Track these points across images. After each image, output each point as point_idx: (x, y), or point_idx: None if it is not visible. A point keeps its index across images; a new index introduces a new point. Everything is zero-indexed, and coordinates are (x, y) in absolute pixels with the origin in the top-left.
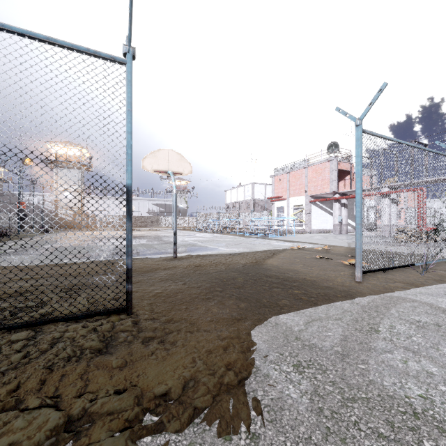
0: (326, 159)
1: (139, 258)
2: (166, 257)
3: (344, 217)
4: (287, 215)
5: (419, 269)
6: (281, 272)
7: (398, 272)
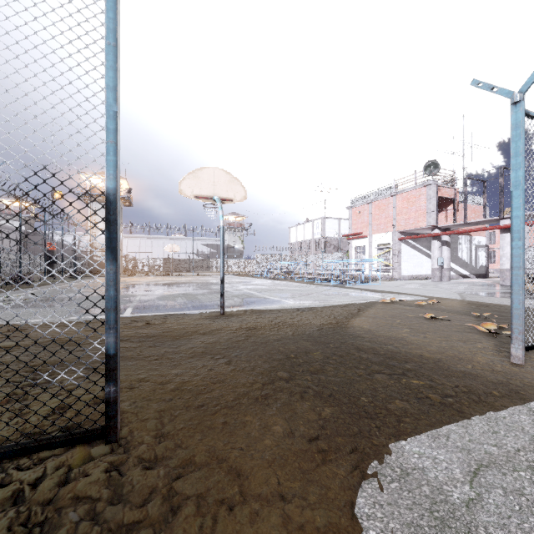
0: (421, 184)
1: (174, 314)
2: (210, 313)
3: (446, 259)
4: (368, 257)
5: None
6: (379, 343)
7: None
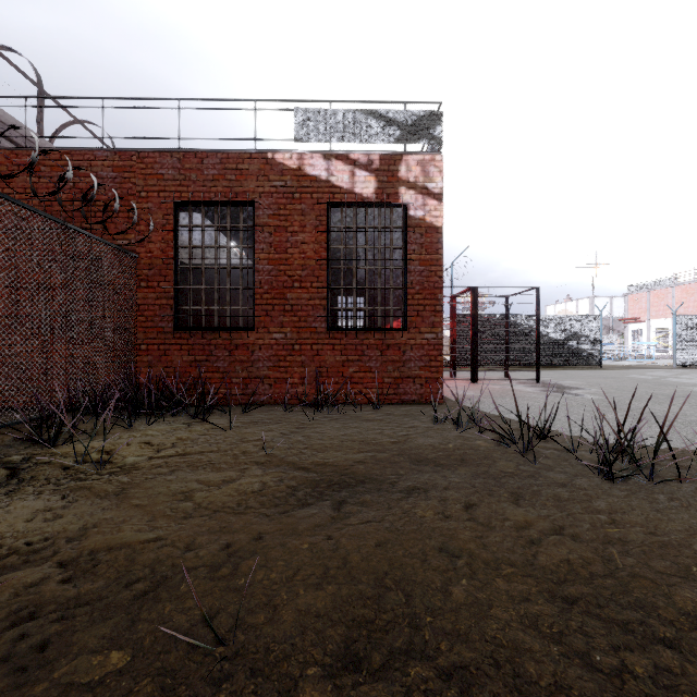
0: None
1: None
2: None
3: None
4: (646, 340)
5: None
6: (640, 367)
7: None
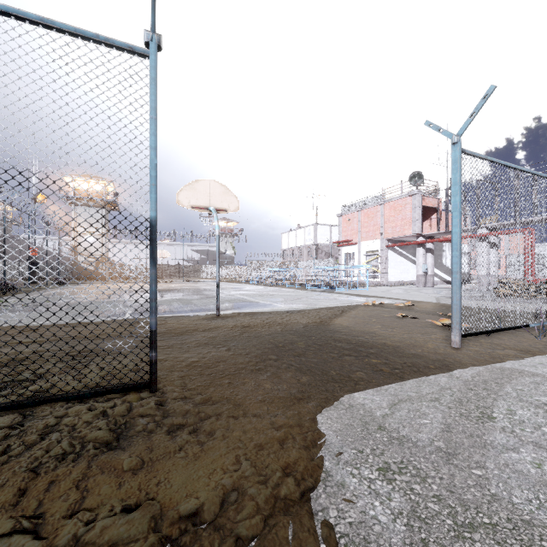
0: (407, 194)
1: (173, 316)
2: (206, 315)
3: (430, 266)
4: (358, 264)
5: (534, 331)
6: (353, 335)
7: (506, 335)
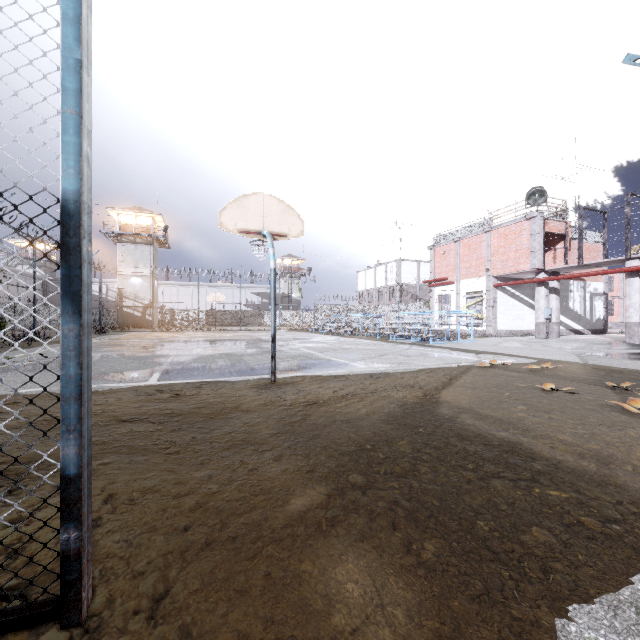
0: (523, 217)
1: (212, 381)
2: (257, 380)
3: (555, 311)
4: (456, 308)
5: None
6: (488, 427)
7: None
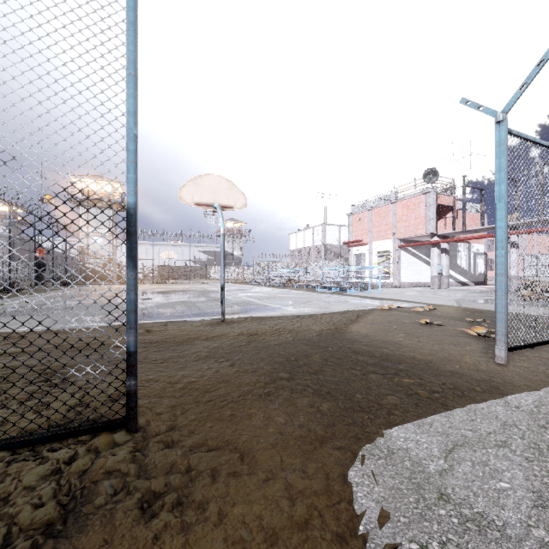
0: (421, 192)
1: (175, 321)
2: (210, 320)
3: (445, 267)
4: (369, 264)
5: None
6: (375, 346)
7: None
